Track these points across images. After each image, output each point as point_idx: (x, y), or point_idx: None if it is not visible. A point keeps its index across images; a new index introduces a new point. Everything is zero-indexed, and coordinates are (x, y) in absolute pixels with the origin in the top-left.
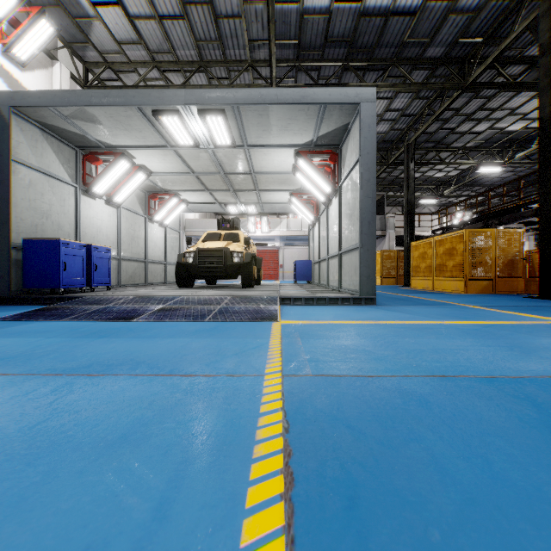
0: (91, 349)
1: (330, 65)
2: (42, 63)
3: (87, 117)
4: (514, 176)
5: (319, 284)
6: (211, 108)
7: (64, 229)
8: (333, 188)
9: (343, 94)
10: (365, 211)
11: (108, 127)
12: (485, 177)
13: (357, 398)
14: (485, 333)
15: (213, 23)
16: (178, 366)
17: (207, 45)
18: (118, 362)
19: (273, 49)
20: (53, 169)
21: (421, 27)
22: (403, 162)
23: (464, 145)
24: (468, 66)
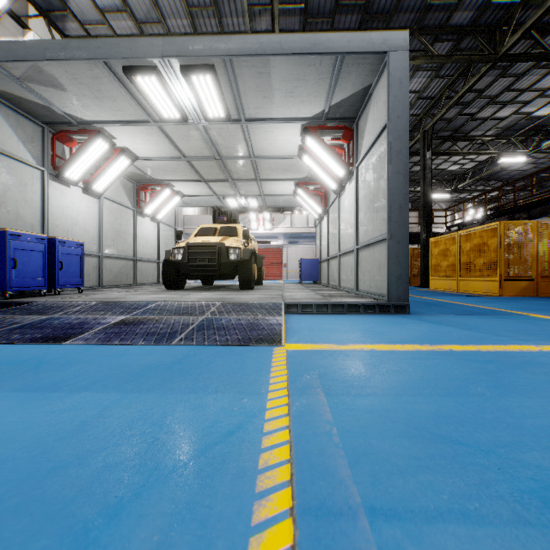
0: None
1: None
2: (11, 31)
3: (45, 79)
4: (534, 169)
5: (328, 285)
6: (197, 64)
7: (26, 220)
8: (348, 171)
9: (365, 40)
10: (395, 191)
11: (75, 95)
12: (502, 170)
13: None
14: None
15: None
16: None
17: (201, 13)
18: None
19: (276, 11)
20: (11, 146)
21: None
22: (417, 152)
23: (484, 133)
24: (500, 35)
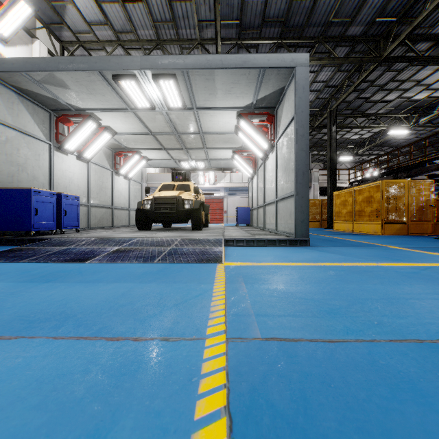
0: (27, 297)
1: (266, 43)
2: (23, 40)
3: (56, 82)
4: (416, 138)
5: (257, 227)
6: (164, 73)
7: (39, 180)
8: (270, 145)
9: (280, 59)
10: (300, 163)
11: (76, 92)
12: (392, 139)
13: (326, 384)
14: (426, 277)
15: (168, 6)
16: (109, 323)
17: (163, 25)
18: (45, 316)
19: (218, 27)
20: (29, 128)
21: (344, 8)
22: (326, 126)
23: (376, 111)
24: (383, 43)
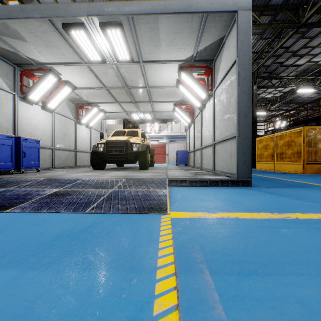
0: None
1: None
2: None
3: (12, 33)
4: (317, 97)
5: (194, 166)
6: (110, 21)
7: (3, 125)
8: (208, 94)
9: (222, 4)
10: (242, 105)
11: (33, 44)
12: (298, 97)
13: None
14: None
15: None
16: None
17: None
18: None
19: None
20: None
21: None
22: None
23: (288, 74)
24: (302, 11)
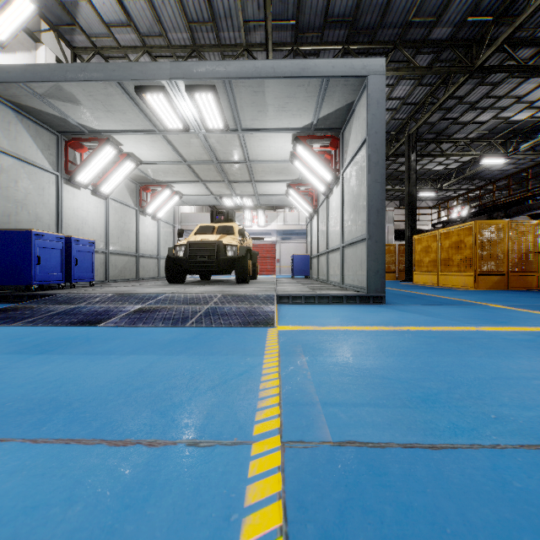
0: (10, 375)
1: (329, 49)
2: (25, 45)
3: (64, 96)
4: (515, 169)
5: (318, 279)
6: (200, 84)
7: (43, 220)
8: (334, 176)
9: (348, 66)
10: (373, 198)
11: (89, 108)
12: (485, 170)
13: (438, 526)
14: None
15: (206, 2)
16: (116, 416)
17: (200, 27)
18: (28, 405)
19: (269, 29)
20: (30, 154)
21: (427, 5)
22: (403, 154)
23: (466, 136)
24: (476, 49)
